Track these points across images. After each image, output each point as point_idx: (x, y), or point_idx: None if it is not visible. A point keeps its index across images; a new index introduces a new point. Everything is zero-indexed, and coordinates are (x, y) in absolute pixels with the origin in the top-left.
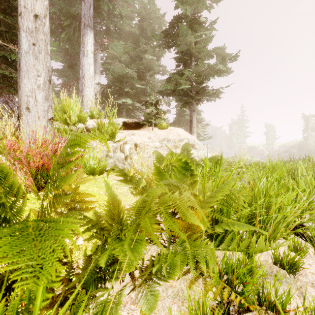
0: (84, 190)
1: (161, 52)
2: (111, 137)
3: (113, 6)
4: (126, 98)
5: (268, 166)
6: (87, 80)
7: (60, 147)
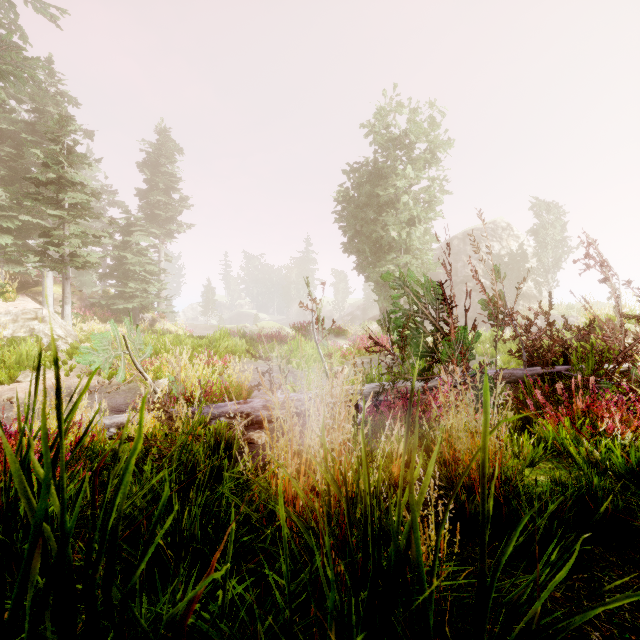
0: None
1: None
2: None
3: None
4: (2, 233)
5: None
6: None
7: None
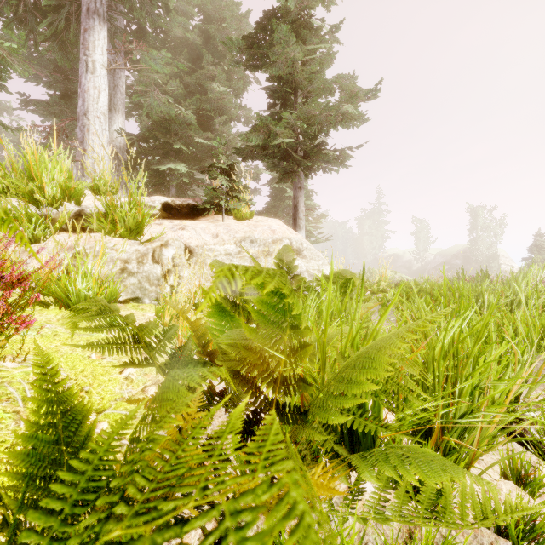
0: (51, 352)
1: (242, 82)
2: (135, 232)
3: None
4: (177, 162)
5: (428, 289)
6: (94, 120)
7: (11, 252)
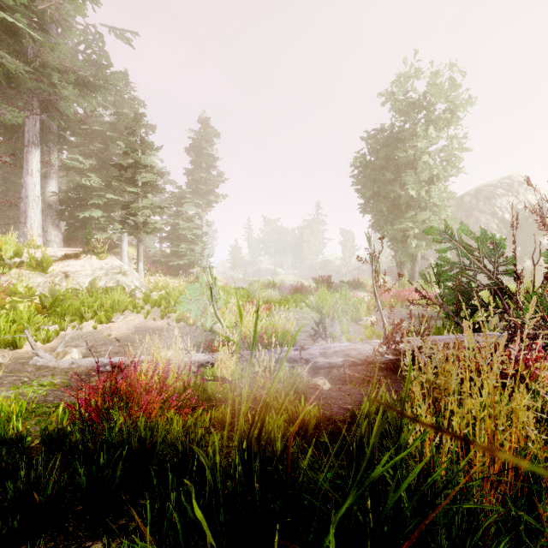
0: None
1: None
2: (44, 270)
3: (68, 116)
4: (95, 209)
5: None
6: (32, 201)
7: None
